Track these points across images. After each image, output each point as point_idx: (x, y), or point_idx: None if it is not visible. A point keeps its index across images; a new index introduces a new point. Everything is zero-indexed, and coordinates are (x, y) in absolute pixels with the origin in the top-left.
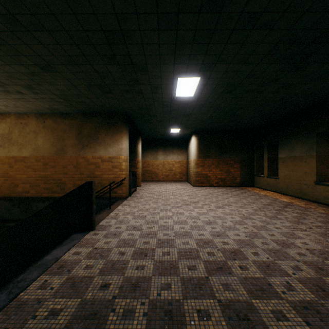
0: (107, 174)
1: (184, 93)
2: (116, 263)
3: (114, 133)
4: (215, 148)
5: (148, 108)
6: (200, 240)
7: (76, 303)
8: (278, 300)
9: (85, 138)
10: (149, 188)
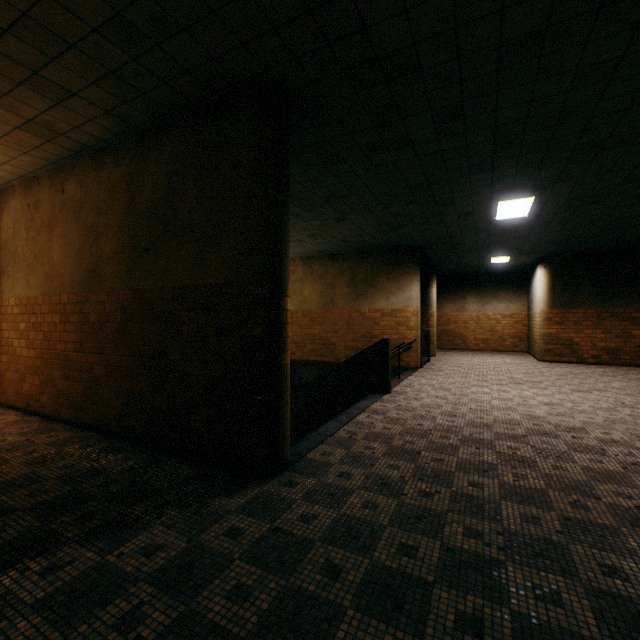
0: (389, 333)
1: (510, 214)
2: (424, 416)
3: (398, 276)
4: (591, 287)
5: (451, 236)
6: (526, 415)
7: (400, 427)
8: (603, 456)
9: (359, 284)
10: (450, 360)
